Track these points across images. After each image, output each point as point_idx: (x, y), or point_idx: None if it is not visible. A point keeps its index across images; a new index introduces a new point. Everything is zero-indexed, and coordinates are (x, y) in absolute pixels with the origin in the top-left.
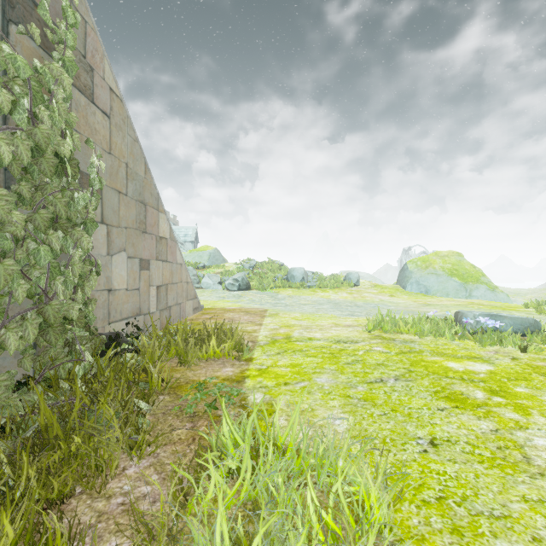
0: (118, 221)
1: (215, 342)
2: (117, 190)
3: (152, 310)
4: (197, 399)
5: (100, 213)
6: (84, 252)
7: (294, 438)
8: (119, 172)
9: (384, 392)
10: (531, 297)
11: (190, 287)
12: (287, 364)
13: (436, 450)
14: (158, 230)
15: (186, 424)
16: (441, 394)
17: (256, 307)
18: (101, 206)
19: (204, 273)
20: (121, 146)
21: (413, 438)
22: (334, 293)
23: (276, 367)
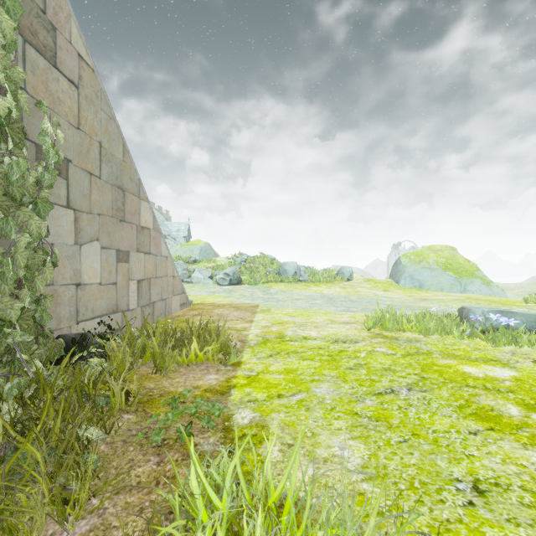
0: (89, 206)
1: (197, 345)
2: (87, 171)
3: (132, 306)
4: (167, 422)
5: (65, 196)
6: (34, 237)
7: (293, 494)
8: (90, 151)
9: (398, 407)
10: (518, 291)
11: (177, 282)
12: (281, 370)
13: (485, 502)
14: (139, 219)
15: (150, 458)
16: (467, 410)
17: (247, 302)
18: (66, 187)
19: (195, 267)
20: (93, 122)
21: (449, 481)
22: (327, 288)
23: (268, 373)
